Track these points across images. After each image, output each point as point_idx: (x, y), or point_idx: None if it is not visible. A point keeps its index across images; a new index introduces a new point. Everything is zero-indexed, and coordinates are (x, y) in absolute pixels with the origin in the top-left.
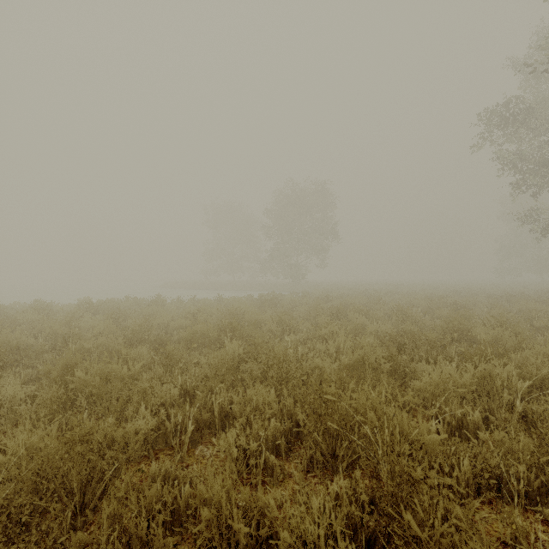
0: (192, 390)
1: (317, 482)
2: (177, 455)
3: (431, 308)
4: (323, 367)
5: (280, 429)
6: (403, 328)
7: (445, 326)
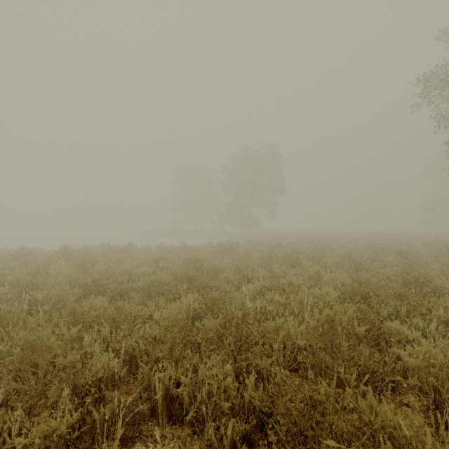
0: (139, 355)
1: None
2: None
3: (376, 255)
4: (288, 329)
5: (241, 427)
6: (359, 278)
7: (405, 276)
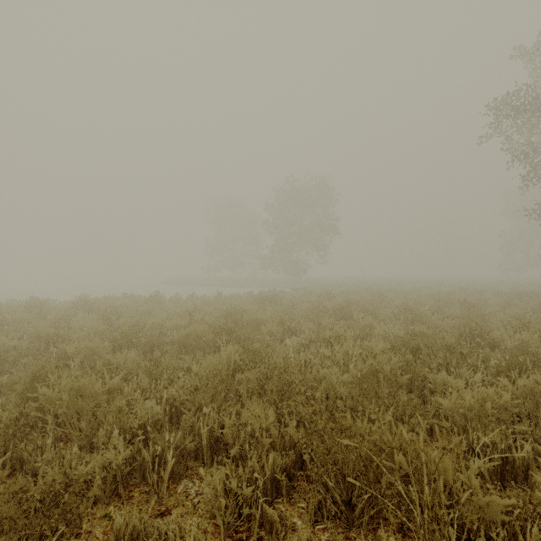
0: (180, 405)
1: (328, 539)
2: (155, 495)
3: (439, 306)
4: (330, 379)
5: (281, 462)
6: (414, 330)
7: (462, 328)
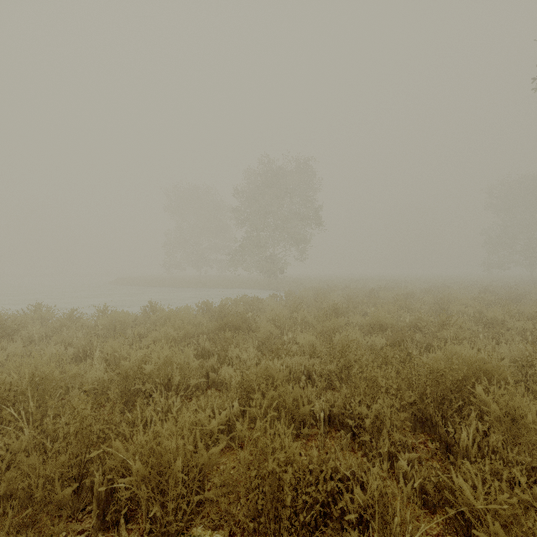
0: None
1: None
2: None
3: None
4: None
5: None
6: None
7: None
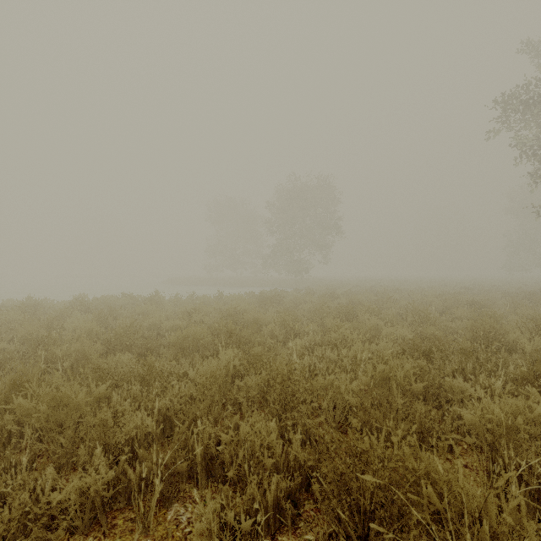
0: (174, 415)
1: None
2: (140, 524)
3: (446, 307)
4: (338, 386)
5: (285, 485)
6: (423, 332)
7: (475, 330)
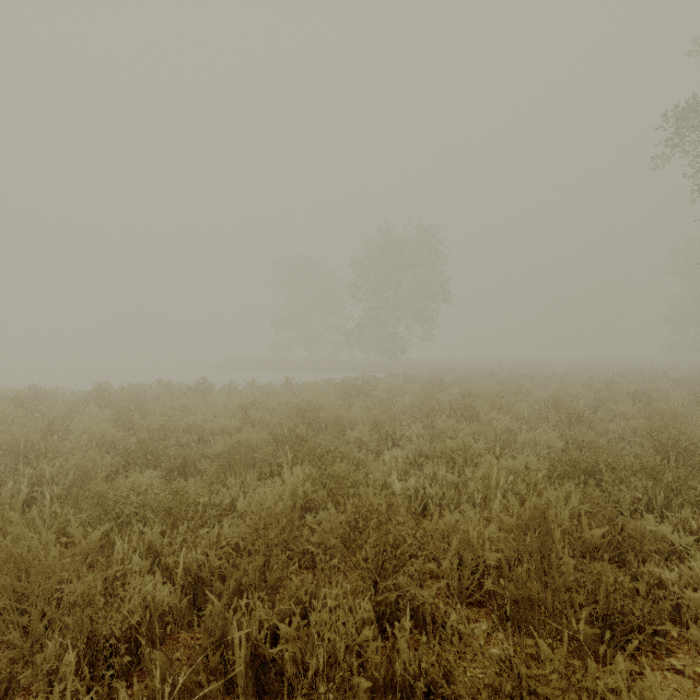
0: (209, 576)
1: None
2: None
3: (599, 400)
4: (466, 531)
5: None
6: (577, 438)
7: (656, 437)
